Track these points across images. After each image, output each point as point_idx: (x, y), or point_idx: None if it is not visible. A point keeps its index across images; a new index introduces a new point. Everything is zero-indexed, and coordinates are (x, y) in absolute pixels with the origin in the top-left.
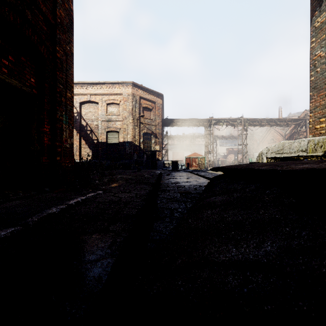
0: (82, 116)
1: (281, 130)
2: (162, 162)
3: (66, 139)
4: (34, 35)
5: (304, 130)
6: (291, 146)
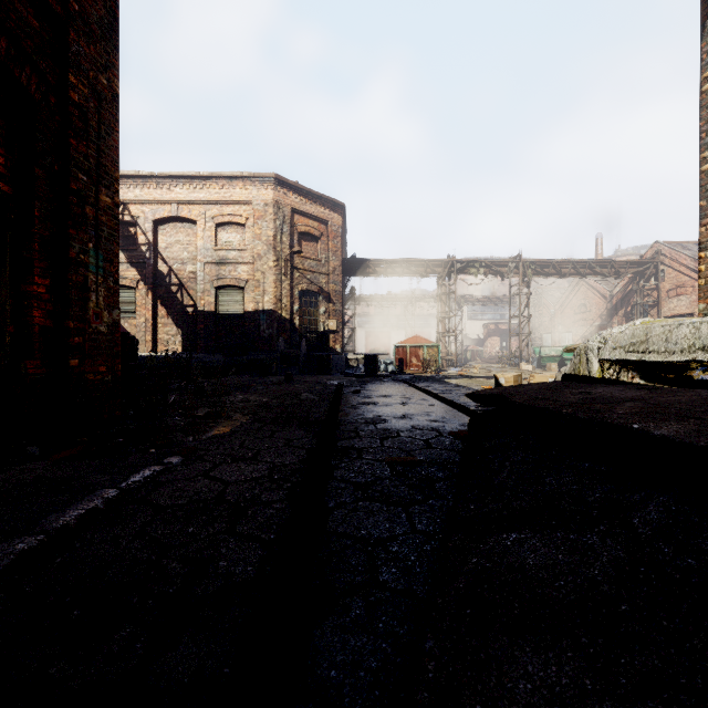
0: (160, 253)
1: (604, 285)
2: (343, 356)
3: (99, 311)
4: None
5: (653, 285)
6: (671, 336)
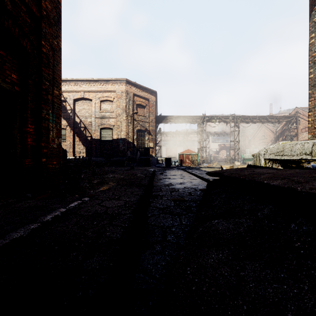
0: (76, 113)
1: (272, 126)
2: (156, 158)
3: (54, 139)
4: (15, 28)
5: (295, 127)
6: (293, 149)
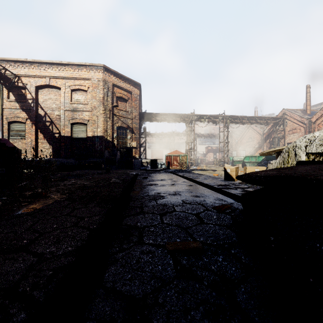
0: (39, 104)
1: (259, 128)
2: (140, 160)
3: None
4: None
5: (282, 128)
6: None
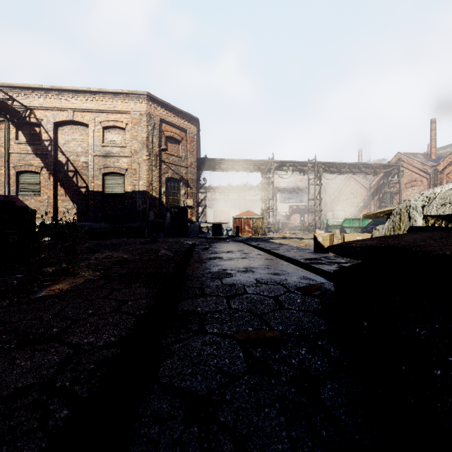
0: (60, 147)
1: (365, 180)
2: (198, 225)
3: None
4: None
5: (396, 180)
6: None
